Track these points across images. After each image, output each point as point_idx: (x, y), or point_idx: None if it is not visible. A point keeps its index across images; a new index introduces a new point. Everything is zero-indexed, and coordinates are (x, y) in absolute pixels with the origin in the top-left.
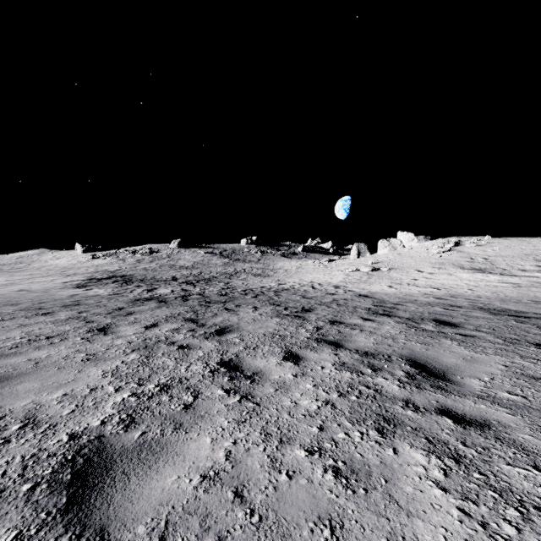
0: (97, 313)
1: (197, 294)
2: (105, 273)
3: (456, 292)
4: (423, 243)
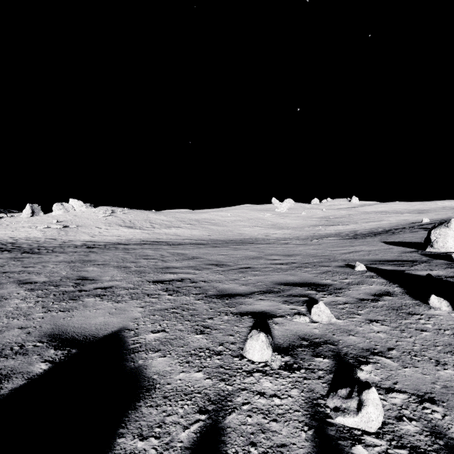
0: None
1: None
2: None
3: (129, 238)
4: (89, 208)
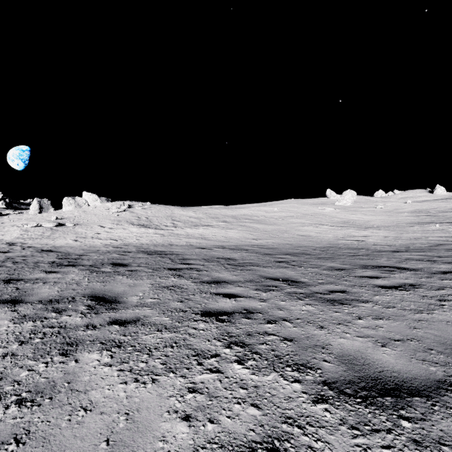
0: None
1: None
2: None
3: (128, 242)
4: (105, 203)
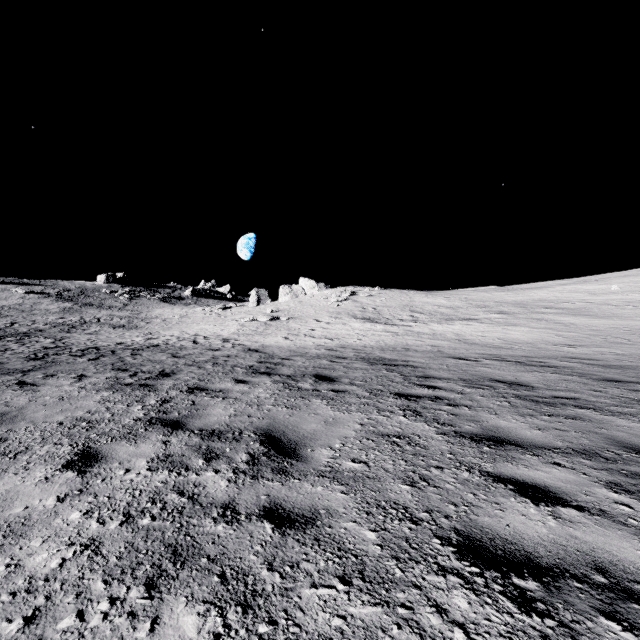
0: None
1: None
2: None
3: (346, 343)
4: (323, 291)
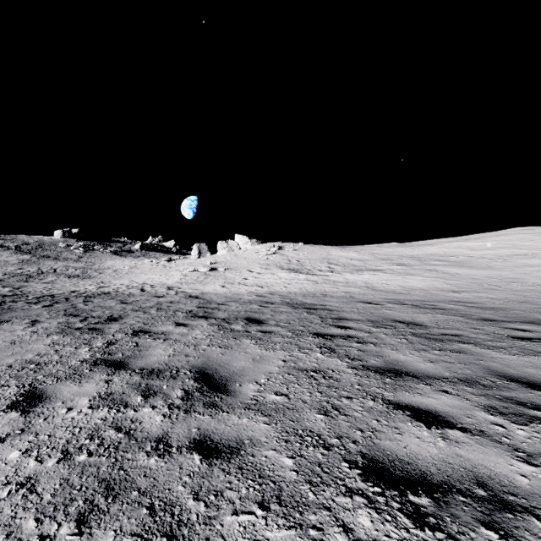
0: None
1: None
2: None
3: (274, 290)
4: (255, 246)
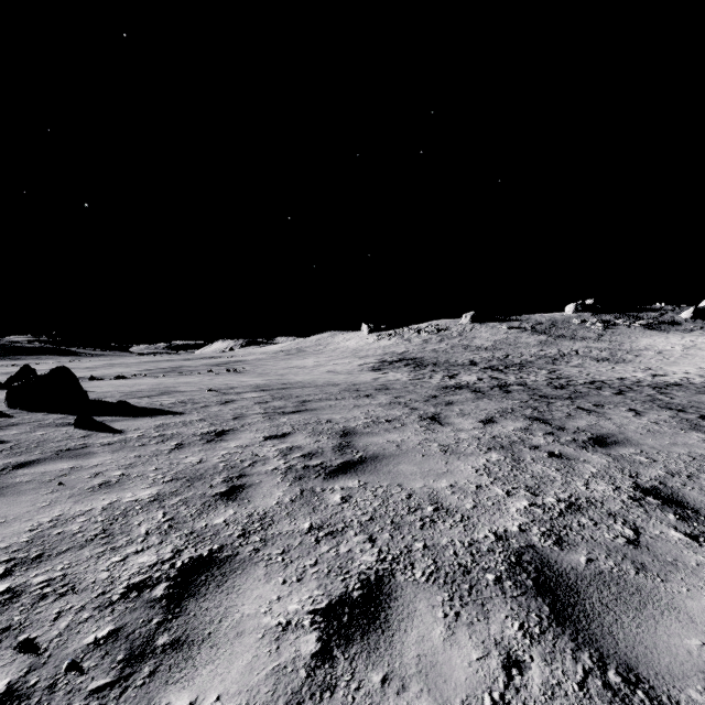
0: (413, 399)
1: (517, 384)
2: (393, 355)
3: None
4: None
